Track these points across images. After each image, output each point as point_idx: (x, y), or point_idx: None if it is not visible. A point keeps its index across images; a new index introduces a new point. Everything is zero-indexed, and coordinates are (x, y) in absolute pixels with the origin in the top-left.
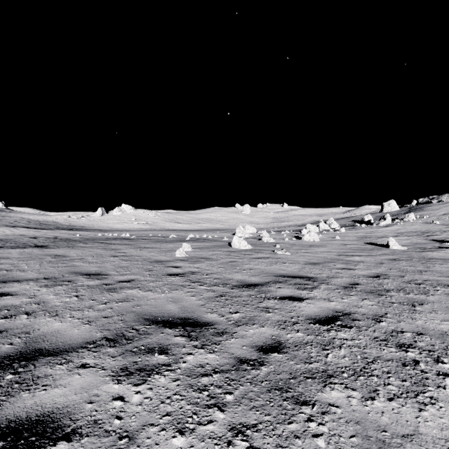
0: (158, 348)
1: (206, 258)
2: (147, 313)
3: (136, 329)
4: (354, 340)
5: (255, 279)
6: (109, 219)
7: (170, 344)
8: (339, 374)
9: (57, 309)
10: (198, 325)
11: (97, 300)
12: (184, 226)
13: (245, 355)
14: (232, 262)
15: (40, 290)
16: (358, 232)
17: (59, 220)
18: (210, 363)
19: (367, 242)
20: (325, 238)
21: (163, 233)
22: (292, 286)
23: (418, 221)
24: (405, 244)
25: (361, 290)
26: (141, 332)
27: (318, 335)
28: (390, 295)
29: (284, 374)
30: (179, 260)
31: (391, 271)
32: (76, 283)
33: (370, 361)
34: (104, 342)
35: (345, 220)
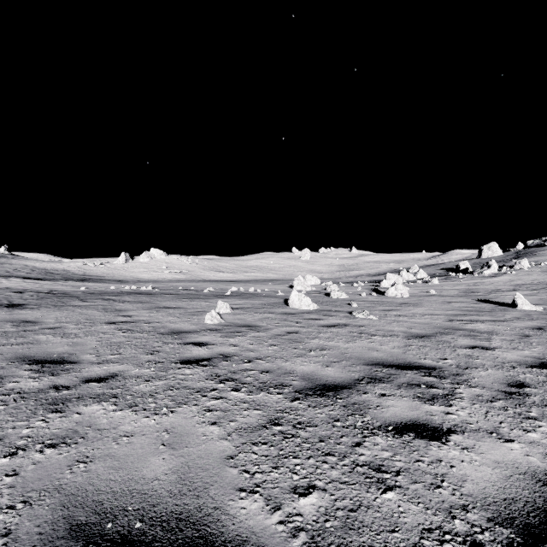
0: None
1: (251, 326)
2: (91, 494)
3: None
4: None
5: (334, 372)
6: (135, 267)
7: None
8: None
9: None
10: None
11: (3, 441)
12: (228, 275)
13: None
14: (291, 333)
15: None
16: (457, 284)
17: (72, 268)
18: None
19: (478, 298)
20: (415, 292)
21: (197, 286)
22: (406, 391)
23: (535, 269)
24: (535, 302)
25: (544, 403)
26: None
27: None
28: None
29: None
30: (209, 330)
31: None
32: (3, 384)
33: None
34: None
35: (433, 268)
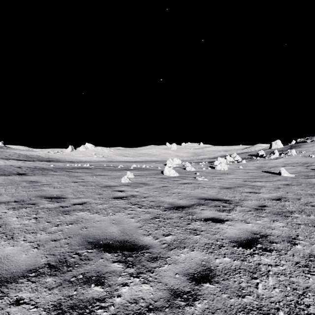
0: (96, 277)
1: (144, 183)
2: (91, 235)
3: (78, 254)
4: (278, 266)
5: (183, 202)
6: (77, 154)
7: (108, 271)
8: (275, 312)
9: (15, 231)
10: (135, 248)
11: (51, 222)
12: (130, 158)
13: (178, 286)
14: (164, 186)
15: (6, 213)
16: (255, 163)
17: (41, 154)
18: (144, 297)
19: (263, 170)
20: (231, 167)
21: (114, 164)
22: (213, 208)
23: (298, 155)
24: (292, 172)
25: (270, 212)
26: (82, 258)
27: (243, 260)
28: (294, 216)
29: (219, 312)
30: (124, 185)
31: (288, 194)
32: (38, 205)
33: (301, 294)
34: (45, 269)
35: (244, 154)
